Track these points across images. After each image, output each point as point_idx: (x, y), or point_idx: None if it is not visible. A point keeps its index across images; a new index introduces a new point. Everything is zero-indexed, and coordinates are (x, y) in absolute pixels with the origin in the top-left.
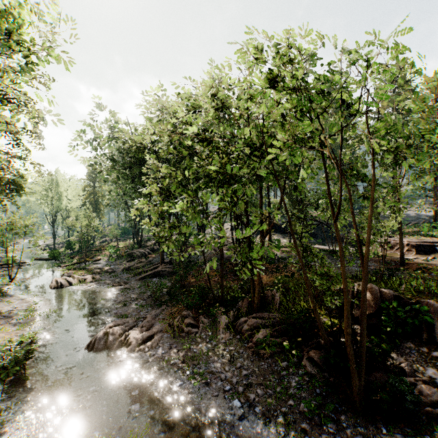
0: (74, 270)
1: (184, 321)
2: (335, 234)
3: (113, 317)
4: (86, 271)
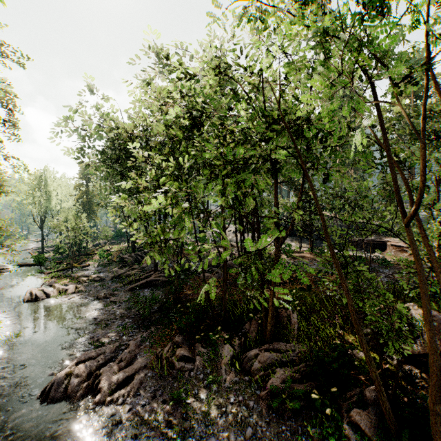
0: (57, 278)
1: (176, 352)
2: (356, 238)
3: (88, 344)
4: (71, 279)
